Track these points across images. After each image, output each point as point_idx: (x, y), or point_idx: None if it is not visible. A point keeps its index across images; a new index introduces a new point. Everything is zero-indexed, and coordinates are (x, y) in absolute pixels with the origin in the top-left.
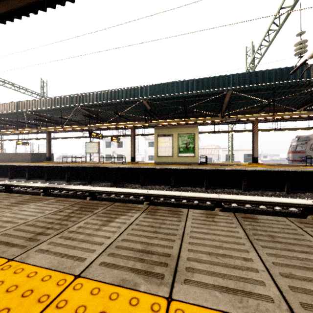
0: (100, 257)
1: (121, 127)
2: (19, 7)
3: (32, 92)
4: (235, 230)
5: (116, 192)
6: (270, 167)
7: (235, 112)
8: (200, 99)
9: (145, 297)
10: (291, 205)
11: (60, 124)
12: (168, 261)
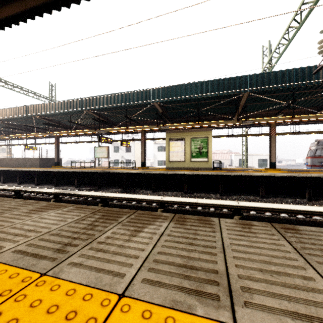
0: (140, 273)
1: (130, 131)
2: (33, 7)
3: (41, 96)
4: (280, 242)
5: (129, 199)
6: (290, 173)
7: (251, 114)
8: (214, 101)
9: (206, 322)
10: (318, 214)
11: (69, 128)
12: (217, 279)
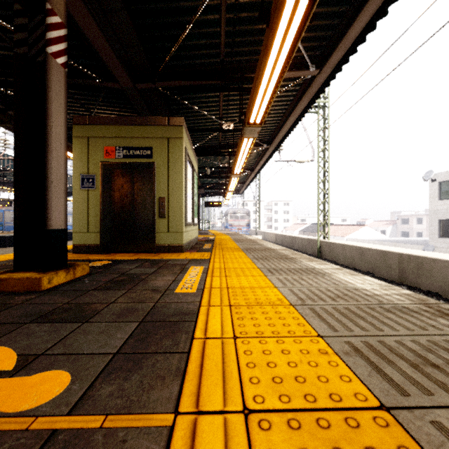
0: None
1: None
2: None
3: None
4: None
5: None
6: None
7: None
8: None
9: None
10: None
11: None
12: None
